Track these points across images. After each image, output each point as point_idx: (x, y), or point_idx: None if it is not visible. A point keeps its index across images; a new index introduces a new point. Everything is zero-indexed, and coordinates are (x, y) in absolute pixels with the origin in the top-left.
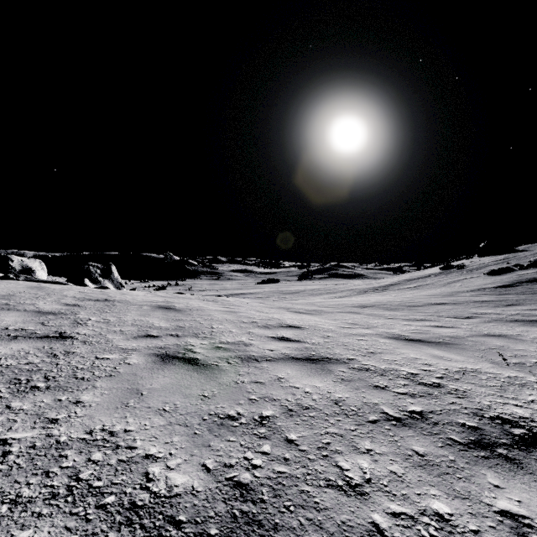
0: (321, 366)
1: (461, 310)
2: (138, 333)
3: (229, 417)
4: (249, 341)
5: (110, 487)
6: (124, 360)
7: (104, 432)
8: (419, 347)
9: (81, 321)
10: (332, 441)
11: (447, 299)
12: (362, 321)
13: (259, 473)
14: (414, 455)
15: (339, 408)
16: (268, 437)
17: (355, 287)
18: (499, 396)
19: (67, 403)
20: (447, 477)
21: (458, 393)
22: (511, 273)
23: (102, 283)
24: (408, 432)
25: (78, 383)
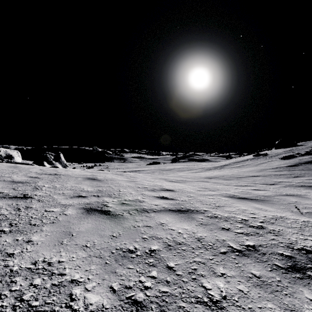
0: (187, 215)
1: (267, 180)
2: (73, 194)
3: (129, 251)
4: (142, 199)
5: (43, 306)
6: (63, 212)
7: (44, 263)
8: (246, 202)
9: (39, 187)
10: (198, 268)
11: (259, 173)
12: (210, 187)
13: (149, 293)
14: (253, 277)
15: (201, 243)
16: (155, 265)
17: (204, 166)
18: (301, 234)
19: (22, 242)
20: (277, 293)
21: (275, 233)
22: (295, 158)
23: (55, 164)
24: (247, 260)
25: (31, 227)
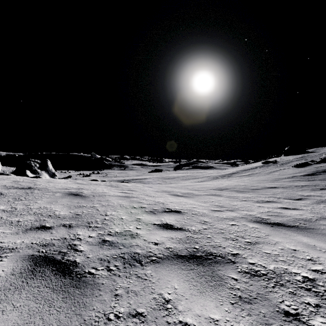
0: (209, 269)
1: (291, 193)
2: (32, 224)
3: None
4: (136, 231)
5: None
6: None
7: None
8: (285, 233)
9: None
10: None
11: (276, 184)
12: (225, 203)
13: None
14: None
15: None
16: None
17: (210, 174)
18: None
19: None
20: None
21: None
22: (310, 166)
23: (40, 173)
24: None
25: None
